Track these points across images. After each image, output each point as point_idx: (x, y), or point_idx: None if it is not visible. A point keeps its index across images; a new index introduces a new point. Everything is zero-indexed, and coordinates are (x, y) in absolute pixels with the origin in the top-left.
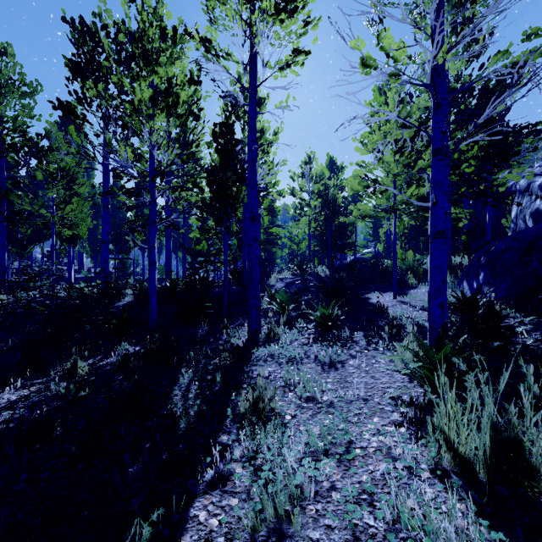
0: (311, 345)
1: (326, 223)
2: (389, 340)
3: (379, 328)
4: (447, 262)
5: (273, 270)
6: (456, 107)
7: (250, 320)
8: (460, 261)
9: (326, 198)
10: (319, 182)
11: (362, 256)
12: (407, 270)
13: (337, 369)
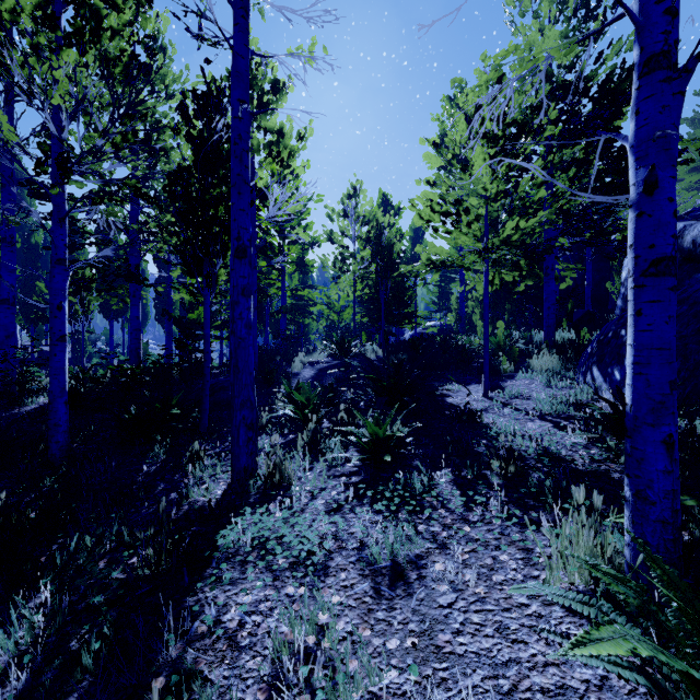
0: (350, 509)
1: (378, 281)
2: (507, 492)
3: (479, 460)
4: (550, 339)
5: (300, 350)
6: (566, 112)
7: (234, 449)
8: (565, 337)
9: (378, 243)
10: (368, 224)
11: (423, 330)
12: (496, 350)
13: (409, 590)
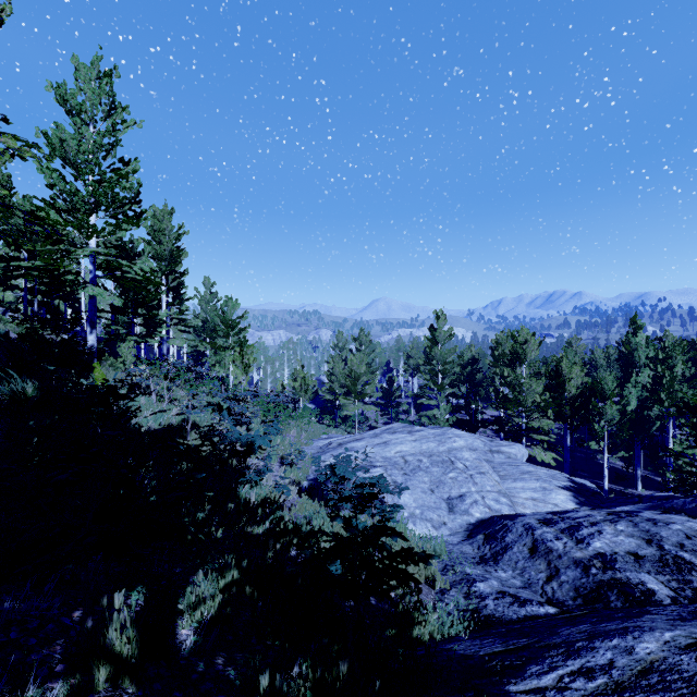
0: None
1: None
2: None
3: None
4: None
5: None
6: None
7: None
8: None
9: None
10: None
11: None
12: None
13: None
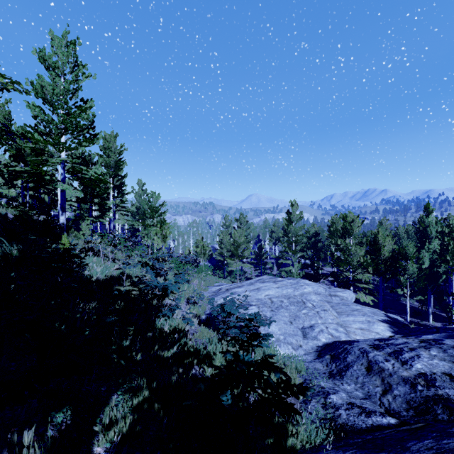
0: None
1: None
2: None
3: None
4: None
5: None
6: None
7: None
8: None
9: None
10: None
11: None
12: None
13: None
